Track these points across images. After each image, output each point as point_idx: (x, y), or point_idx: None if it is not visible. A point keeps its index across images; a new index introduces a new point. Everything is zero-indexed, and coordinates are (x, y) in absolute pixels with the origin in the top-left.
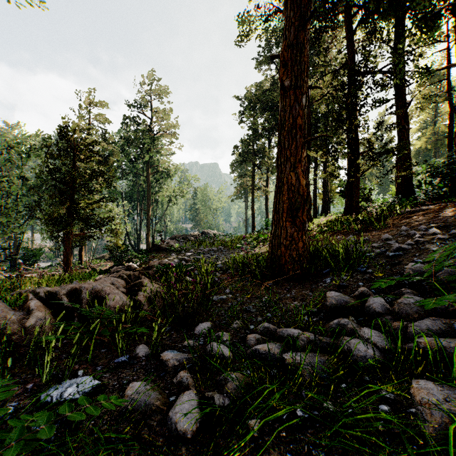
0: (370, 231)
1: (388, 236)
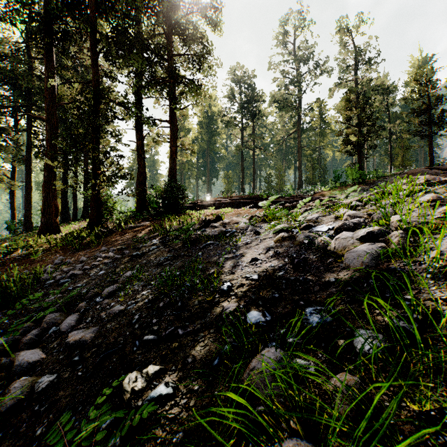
0: (86, 249)
1: (83, 259)
